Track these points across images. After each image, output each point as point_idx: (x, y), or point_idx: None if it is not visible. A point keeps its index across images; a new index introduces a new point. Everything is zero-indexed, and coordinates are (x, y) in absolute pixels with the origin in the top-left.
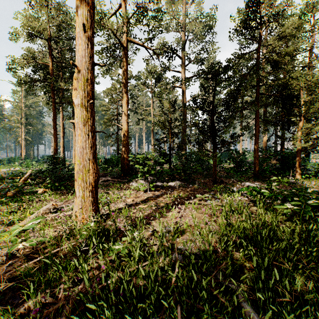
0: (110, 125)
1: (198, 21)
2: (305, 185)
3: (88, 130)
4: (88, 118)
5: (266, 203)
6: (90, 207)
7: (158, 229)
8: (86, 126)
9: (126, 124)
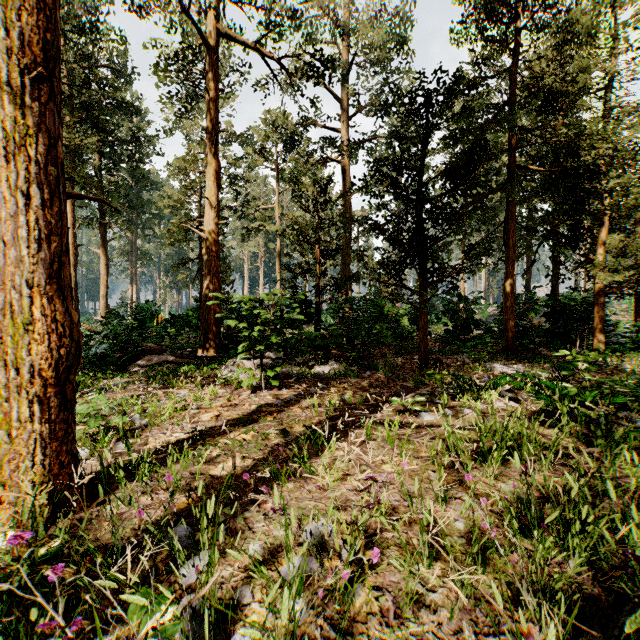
0: (184, 240)
1: (377, 21)
2: (632, 369)
3: (27, 177)
4: (27, 135)
5: (592, 419)
6: (36, 457)
7: (282, 535)
8: (18, 163)
9: (213, 229)
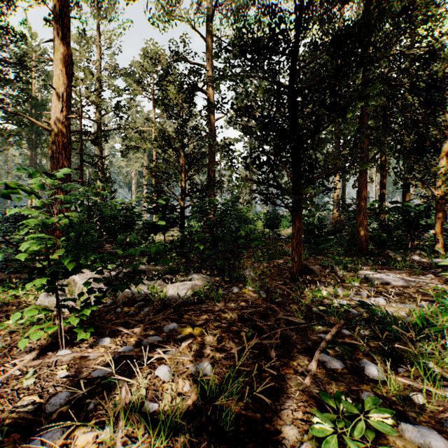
0: None
1: None
2: None
3: None
4: None
5: None
6: None
7: None
8: None
9: (61, 123)
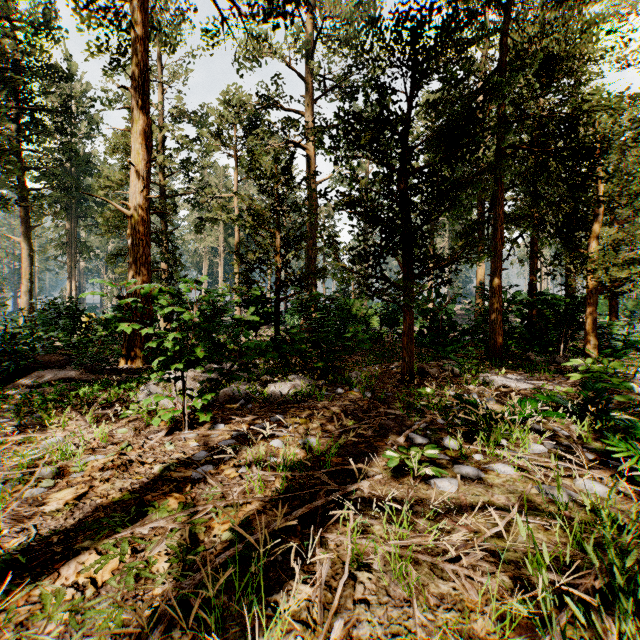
0: (121, 227)
1: None
2: None
3: None
4: None
5: None
6: None
7: None
8: None
9: (141, 205)
